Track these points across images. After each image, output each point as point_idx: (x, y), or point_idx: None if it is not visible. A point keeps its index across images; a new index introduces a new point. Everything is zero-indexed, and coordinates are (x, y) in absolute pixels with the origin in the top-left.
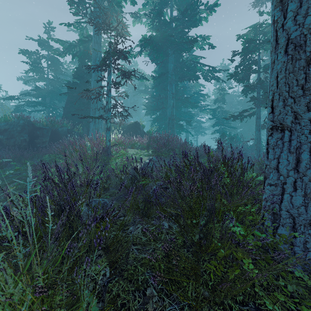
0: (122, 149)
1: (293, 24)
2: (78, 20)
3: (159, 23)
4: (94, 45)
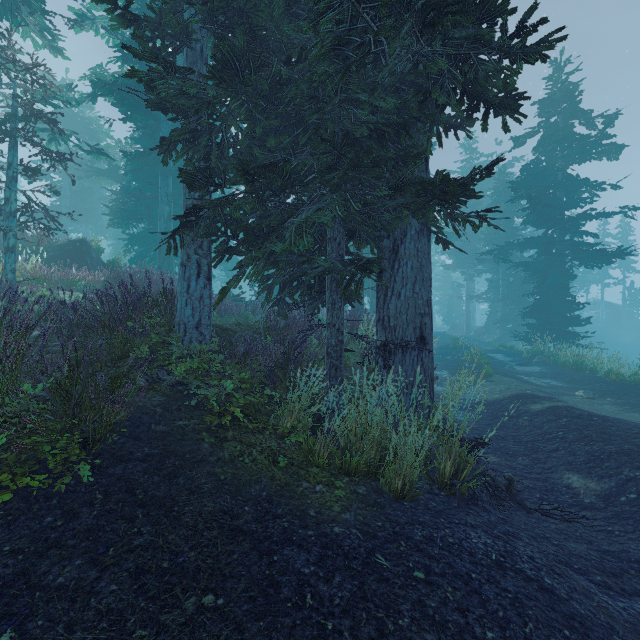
0: (43, 289)
1: (189, 195)
2: None
3: None
4: None
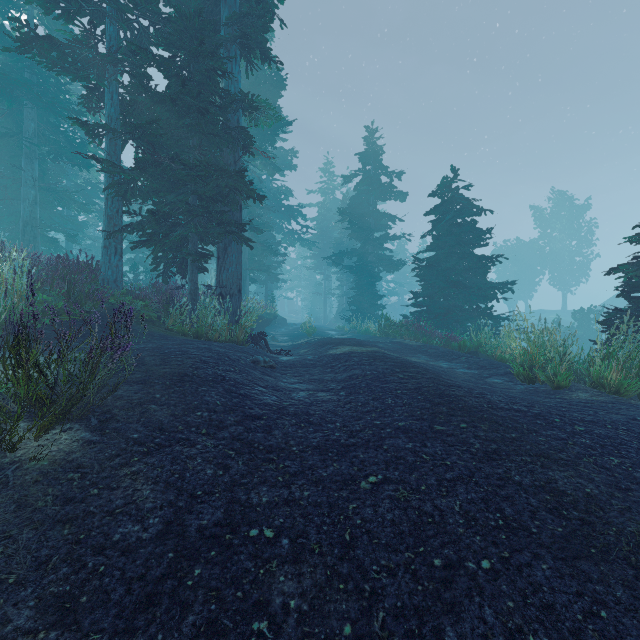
0: None
1: (110, 210)
2: None
3: (0, 38)
4: None
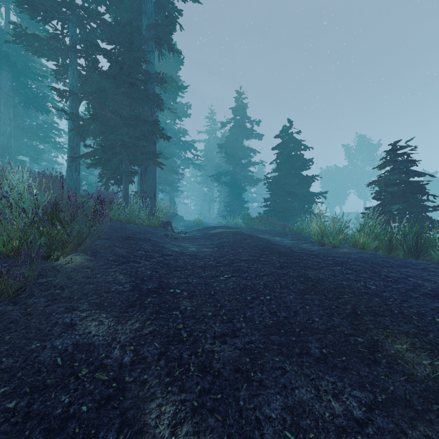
0: None
1: (72, 143)
2: None
3: None
4: None
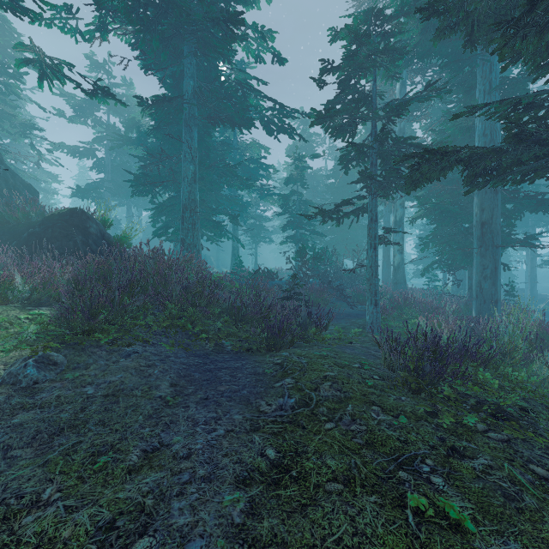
0: None
1: None
2: None
3: None
4: None
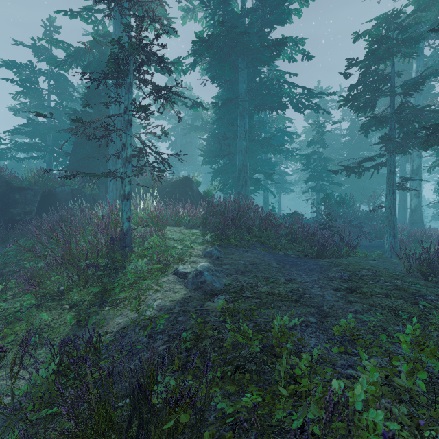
0: (155, 232)
1: None
2: (89, 7)
3: (223, 18)
4: (115, 49)
